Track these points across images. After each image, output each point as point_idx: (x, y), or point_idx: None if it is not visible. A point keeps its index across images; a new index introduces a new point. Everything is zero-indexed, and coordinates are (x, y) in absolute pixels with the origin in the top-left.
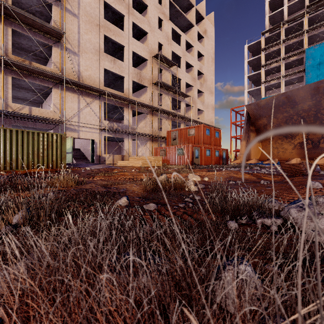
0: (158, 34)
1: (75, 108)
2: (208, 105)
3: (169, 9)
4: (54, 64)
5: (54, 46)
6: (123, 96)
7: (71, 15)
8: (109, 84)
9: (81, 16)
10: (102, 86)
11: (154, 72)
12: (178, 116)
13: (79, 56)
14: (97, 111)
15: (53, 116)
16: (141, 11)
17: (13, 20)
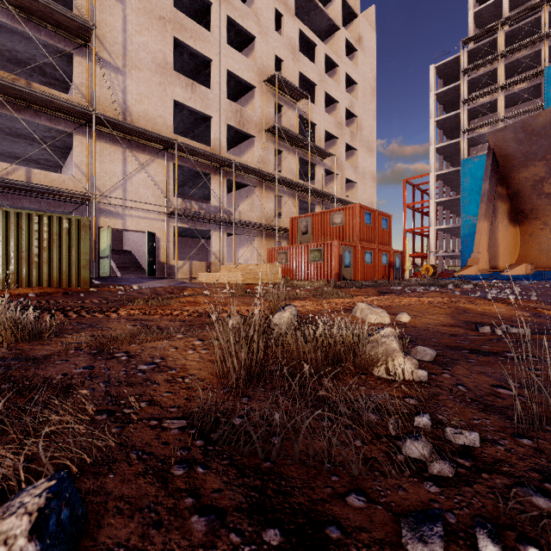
0: (274, 41)
1: (118, 173)
2: (365, 173)
3: None
4: (76, 88)
5: (77, 55)
6: (209, 152)
7: None
8: (184, 132)
9: (129, 0)
10: (170, 133)
11: (266, 110)
12: (312, 192)
13: (126, 75)
14: (160, 179)
15: (75, 187)
16: None
17: None
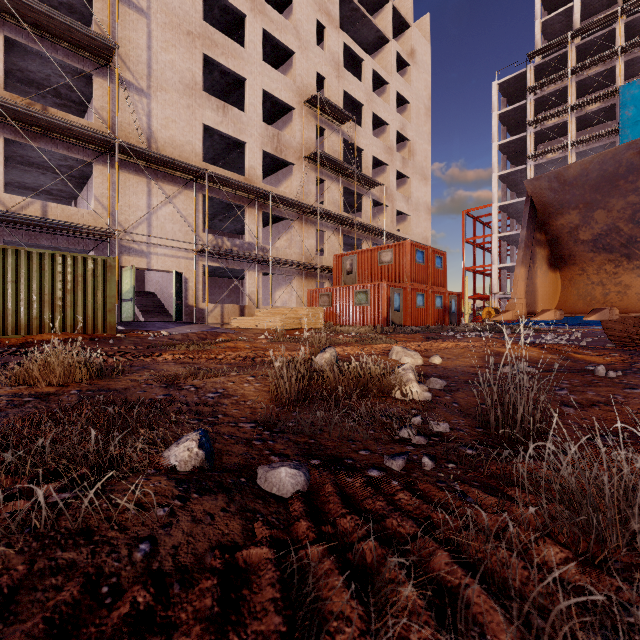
0: (315, 56)
1: (142, 206)
2: (419, 204)
3: (339, 7)
4: (96, 113)
5: (97, 76)
6: (243, 183)
7: (132, 10)
8: (214, 159)
9: (154, 14)
10: (199, 162)
11: (307, 134)
12: (358, 226)
13: (150, 97)
14: (188, 212)
15: (95, 222)
16: (281, 9)
17: (8, 17)
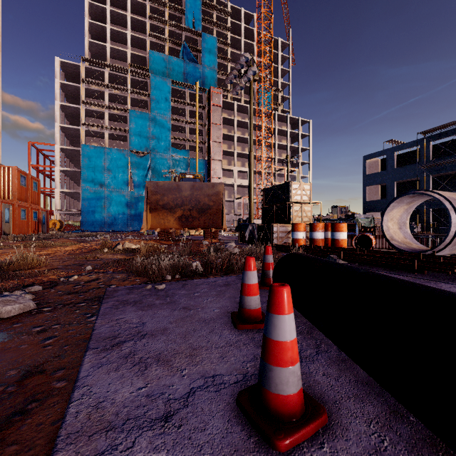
0: None
1: None
2: None
3: None
4: None
5: None
6: None
7: None
8: None
9: None
10: None
11: None
12: None
13: None
14: None
15: None
16: None
17: None
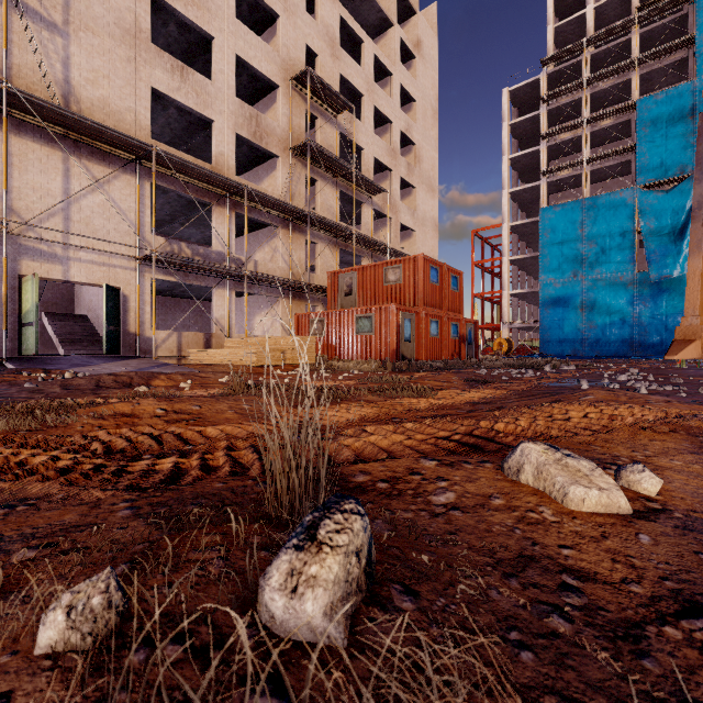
0: (305, 25)
1: (55, 191)
2: (426, 219)
3: None
4: None
5: None
6: (208, 170)
7: None
8: (172, 143)
9: None
10: (145, 138)
11: (295, 121)
12: (357, 238)
13: (69, 37)
14: (129, 205)
15: None
16: None
17: None
